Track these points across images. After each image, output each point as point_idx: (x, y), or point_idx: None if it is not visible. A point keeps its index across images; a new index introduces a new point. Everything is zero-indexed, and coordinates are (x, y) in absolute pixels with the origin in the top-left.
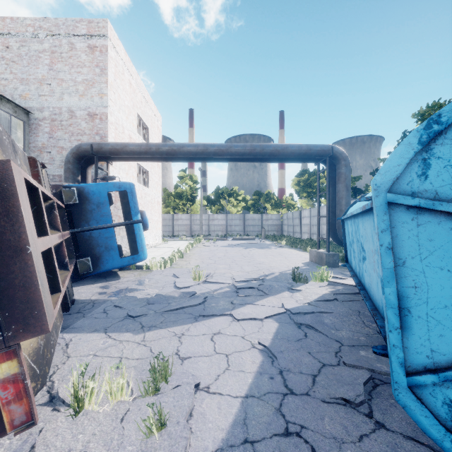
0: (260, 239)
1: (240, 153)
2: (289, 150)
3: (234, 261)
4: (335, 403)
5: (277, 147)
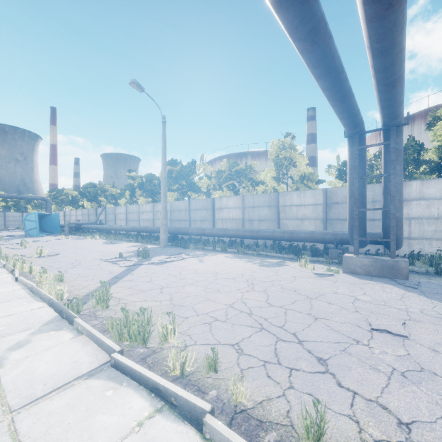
0: (20, 229)
1: (7, 197)
2: (28, 197)
3: (3, 234)
4: (22, 237)
5: (23, 196)
